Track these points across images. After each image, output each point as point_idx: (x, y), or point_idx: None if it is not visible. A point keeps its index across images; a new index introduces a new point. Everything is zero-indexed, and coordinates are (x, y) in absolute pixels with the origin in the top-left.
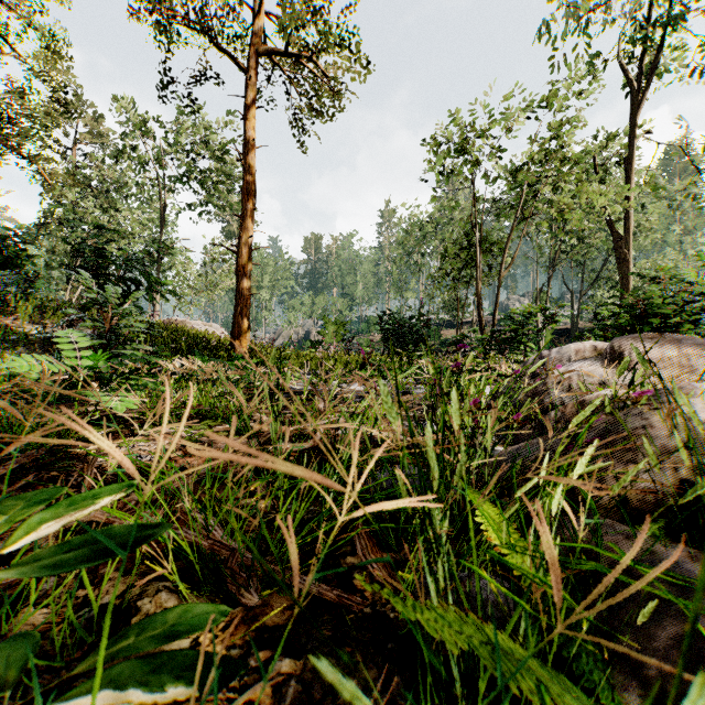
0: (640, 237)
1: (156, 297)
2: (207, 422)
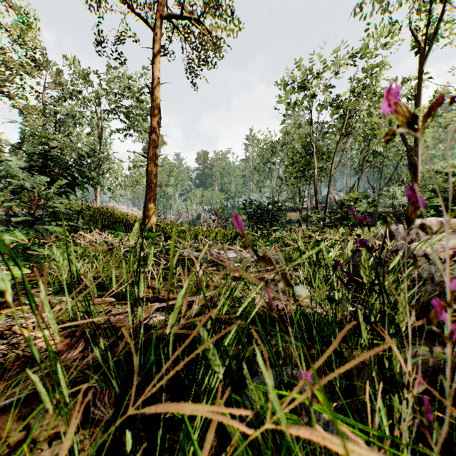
0: None
1: (98, 191)
2: None
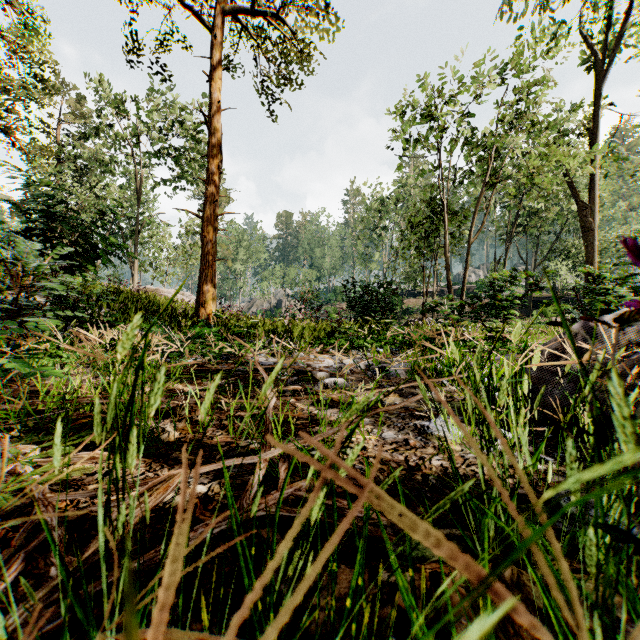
0: None
1: (135, 268)
2: (83, 434)
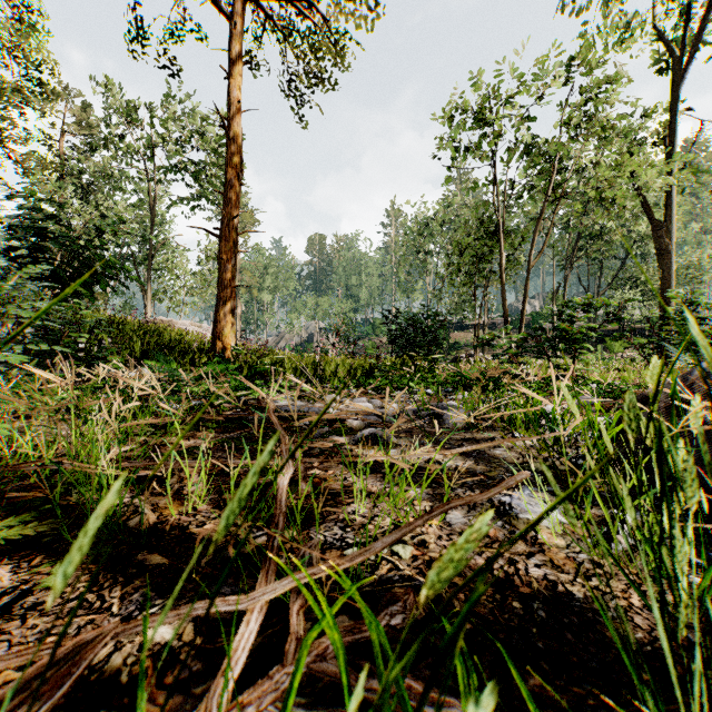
0: None
1: (148, 297)
2: None
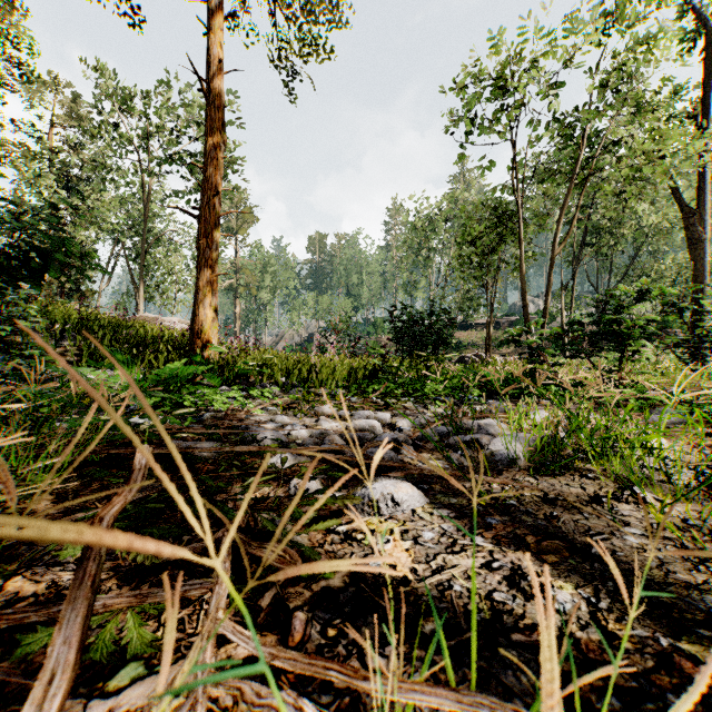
0: (673, 229)
1: (140, 295)
2: None
